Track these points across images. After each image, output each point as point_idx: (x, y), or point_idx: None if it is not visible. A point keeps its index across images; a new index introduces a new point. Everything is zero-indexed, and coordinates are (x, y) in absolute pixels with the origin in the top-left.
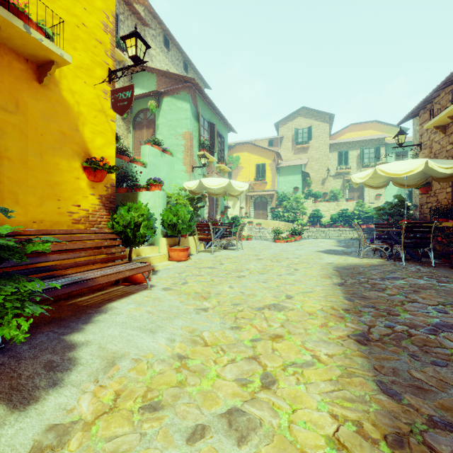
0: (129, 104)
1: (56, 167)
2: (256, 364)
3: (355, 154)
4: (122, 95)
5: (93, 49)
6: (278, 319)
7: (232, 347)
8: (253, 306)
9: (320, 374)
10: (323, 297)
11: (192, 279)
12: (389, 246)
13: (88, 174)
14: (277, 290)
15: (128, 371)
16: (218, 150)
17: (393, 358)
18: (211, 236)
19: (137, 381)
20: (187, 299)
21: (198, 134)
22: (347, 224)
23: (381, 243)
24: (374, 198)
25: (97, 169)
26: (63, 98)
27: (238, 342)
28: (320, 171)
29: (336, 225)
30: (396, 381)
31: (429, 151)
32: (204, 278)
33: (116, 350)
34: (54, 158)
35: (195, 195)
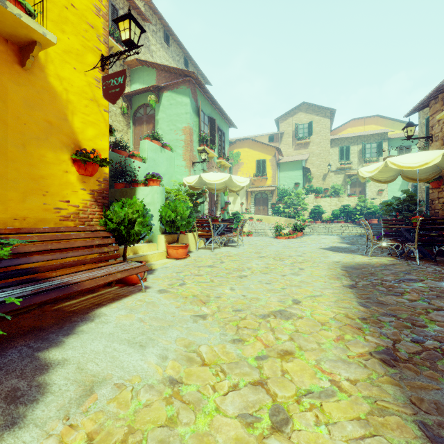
0: (121, 91)
1: (42, 159)
2: (263, 393)
3: (357, 149)
4: (114, 81)
5: (83, 33)
6: (286, 330)
7: (234, 368)
8: (256, 313)
9: (344, 409)
10: (334, 302)
11: (190, 279)
12: (400, 244)
13: (77, 167)
14: (282, 293)
15: (107, 403)
16: (218, 145)
17: (432, 387)
18: (212, 233)
19: (117, 417)
20: (184, 304)
21: (198, 129)
22: (349, 219)
23: (390, 240)
24: (376, 193)
25: (87, 162)
26: (49, 84)
27: (241, 361)
28: (321, 167)
29: (338, 221)
30: (443, 423)
31: (442, 143)
32: (204, 278)
33: (97, 372)
34: (39, 150)
35: (194, 191)
